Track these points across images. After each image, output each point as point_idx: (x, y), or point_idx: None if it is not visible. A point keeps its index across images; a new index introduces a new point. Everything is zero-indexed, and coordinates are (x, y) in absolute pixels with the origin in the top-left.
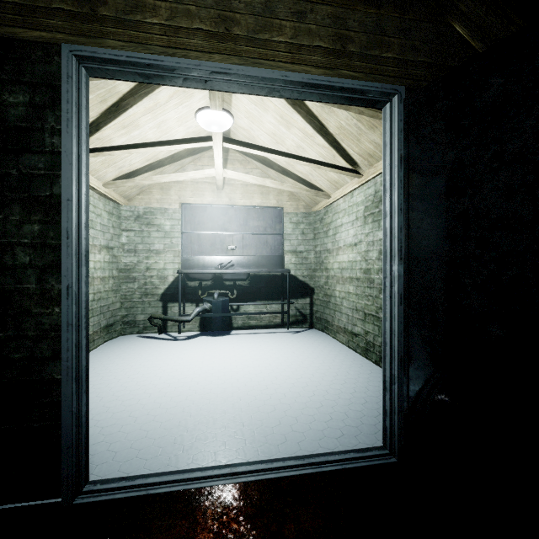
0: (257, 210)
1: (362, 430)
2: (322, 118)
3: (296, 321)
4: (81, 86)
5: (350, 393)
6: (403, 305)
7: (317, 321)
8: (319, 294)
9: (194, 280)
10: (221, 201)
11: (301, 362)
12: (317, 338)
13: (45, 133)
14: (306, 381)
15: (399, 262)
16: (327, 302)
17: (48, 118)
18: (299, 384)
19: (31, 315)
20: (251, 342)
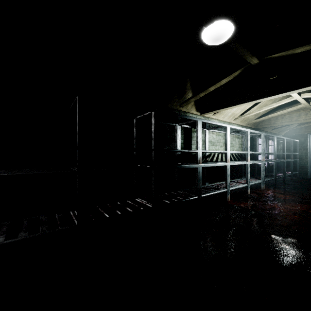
0: None
1: None
2: None
3: None
4: (310, 137)
5: None
6: None
7: None
8: None
9: None
10: None
11: None
12: None
13: (306, 142)
14: None
15: None
16: None
17: (306, 140)
18: None
19: (304, 160)
20: None
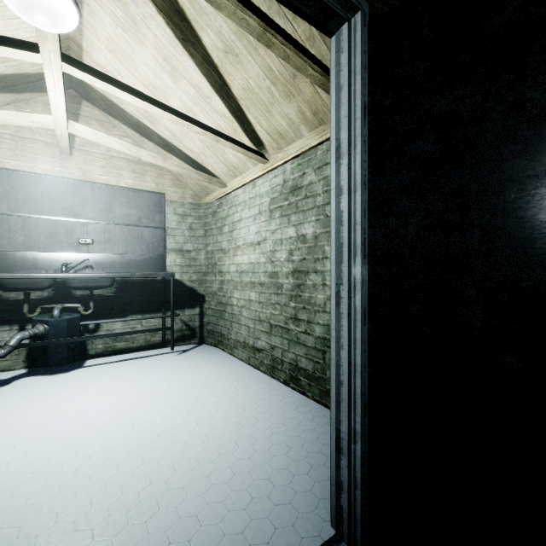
0: (127, 192)
1: (299, 508)
2: (224, 70)
3: (183, 337)
4: None
5: (267, 439)
6: (367, 324)
7: (208, 334)
8: (211, 302)
9: (13, 290)
10: (69, 173)
11: (195, 398)
12: (210, 358)
13: None
14: (205, 430)
15: (363, 261)
16: (221, 312)
17: None
18: (195, 439)
19: None
20: (117, 376)
